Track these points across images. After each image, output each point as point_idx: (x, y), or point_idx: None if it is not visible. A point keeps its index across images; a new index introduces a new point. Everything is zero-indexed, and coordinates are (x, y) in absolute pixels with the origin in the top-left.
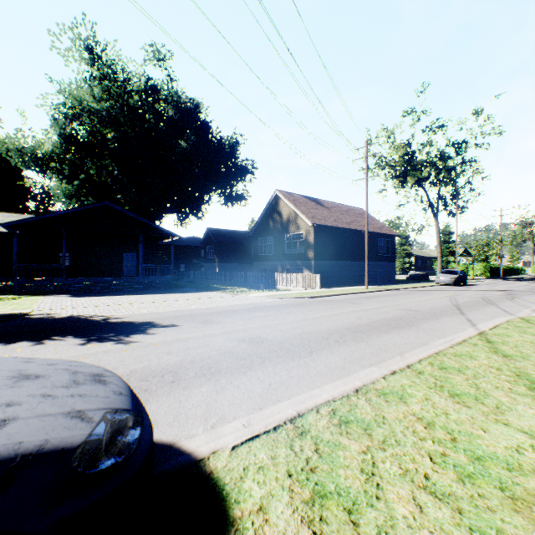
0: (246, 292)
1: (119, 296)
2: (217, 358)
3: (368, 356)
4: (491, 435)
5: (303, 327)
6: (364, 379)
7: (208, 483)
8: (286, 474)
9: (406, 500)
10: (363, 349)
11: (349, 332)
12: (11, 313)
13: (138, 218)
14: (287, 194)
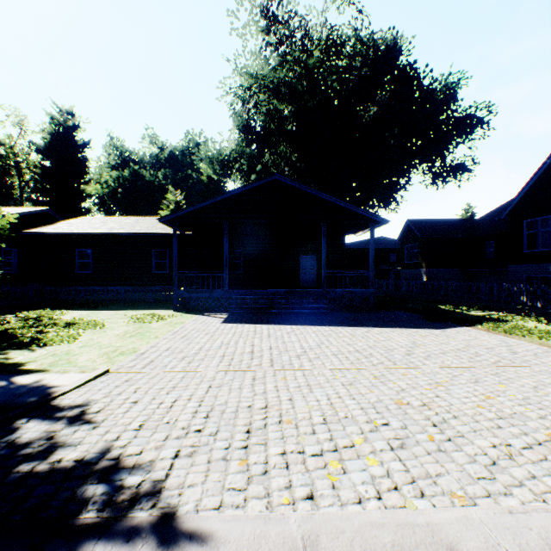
0: None
1: (288, 326)
2: None
3: None
4: None
5: None
6: None
7: None
8: None
9: None
10: None
11: None
12: (37, 385)
13: (319, 196)
14: None
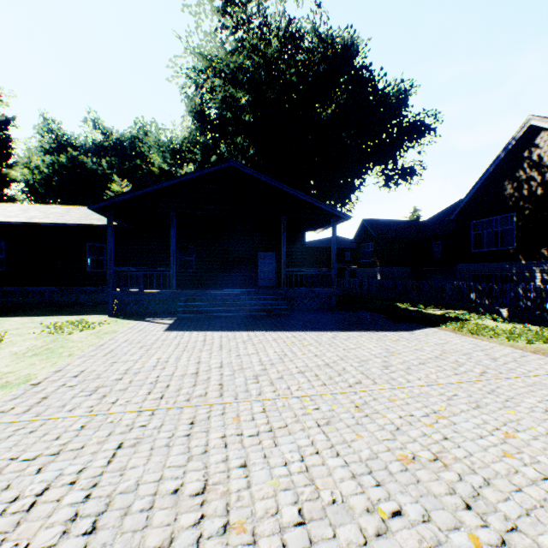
0: None
1: (244, 333)
2: None
3: None
4: None
5: None
6: None
7: None
8: None
9: None
10: None
11: None
12: None
13: (279, 187)
14: None
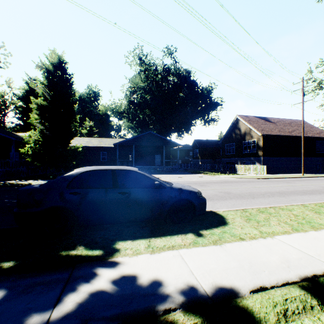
0: (218, 175)
1: (156, 174)
2: (211, 196)
3: (283, 201)
4: (322, 220)
5: (251, 190)
6: (275, 205)
7: (217, 214)
8: (239, 216)
9: (275, 223)
10: (282, 199)
11: (277, 193)
12: None
13: (163, 137)
14: (244, 117)
